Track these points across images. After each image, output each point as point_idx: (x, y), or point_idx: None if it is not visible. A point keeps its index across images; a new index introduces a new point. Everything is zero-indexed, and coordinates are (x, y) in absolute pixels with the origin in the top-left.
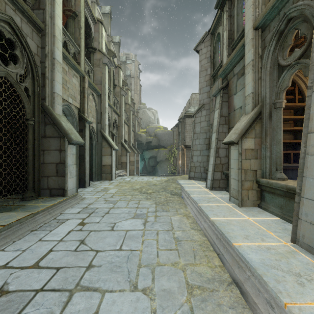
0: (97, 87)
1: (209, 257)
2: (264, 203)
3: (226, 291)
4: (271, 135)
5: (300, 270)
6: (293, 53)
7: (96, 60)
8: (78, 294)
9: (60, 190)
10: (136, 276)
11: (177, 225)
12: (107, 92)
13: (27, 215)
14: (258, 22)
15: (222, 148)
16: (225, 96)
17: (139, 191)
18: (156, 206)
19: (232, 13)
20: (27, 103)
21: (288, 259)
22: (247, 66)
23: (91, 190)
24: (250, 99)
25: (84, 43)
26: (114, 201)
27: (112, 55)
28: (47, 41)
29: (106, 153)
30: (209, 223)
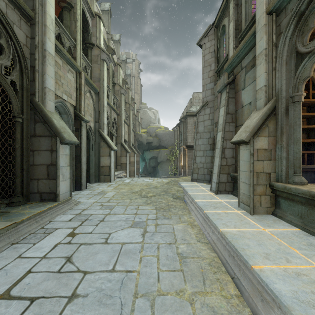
0: (95, 84)
1: (222, 282)
2: (279, 210)
3: None
4: (288, 133)
5: None
6: None
7: (94, 56)
8: None
9: (51, 194)
10: (130, 313)
11: (181, 237)
12: (106, 90)
13: (8, 225)
14: (273, 5)
15: (229, 149)
16: (232, 92)
17: (139, 194)
18: (157, 212)
19: (240, 2)
20: (14, 99)
21: None
22: (259, 57)
23: (88, 193)
24: (262, 93)
25: (80, 37)
26: (110, 206)
27: (111, 52)
28: (37, 31)
29: (105, 153)
30: (218, 236)
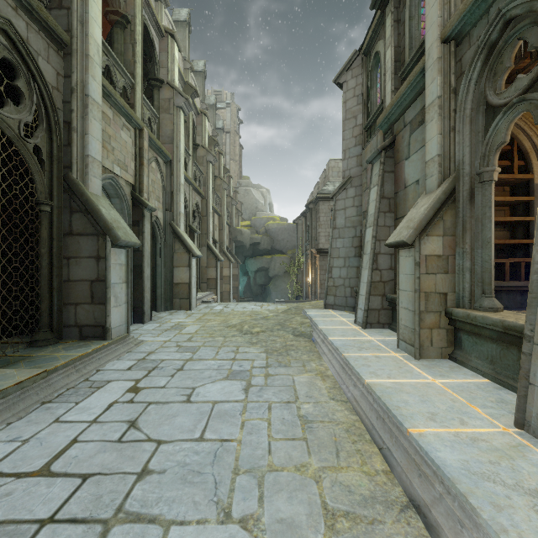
0: (166, 148)
1: (365, 455)
2: (460, 352)
3: (399, 522)
4: (473, 230)
5: (537, 483)
6: (513, 83)
7: (163, 101)
8: (120, 529)
9: (97, 327)
10: (229, 493)
11: (305, 393)
12: (183, 156)
13: (36, 375)
14: (450, 29)
15: (385, 255)
16: (390, 162)
17: (238, 329)
18: (268, 357)
19: (402, 16)
20: (39, 175)
21: (513, 461)
22: (429, 109)
23: (154, 328)
24: (435, 166)
25: (141, 70)
26: (192, 347)
27: (191, 93)
28: (75, 65)
29: (181, 262)
30: (362, 390)
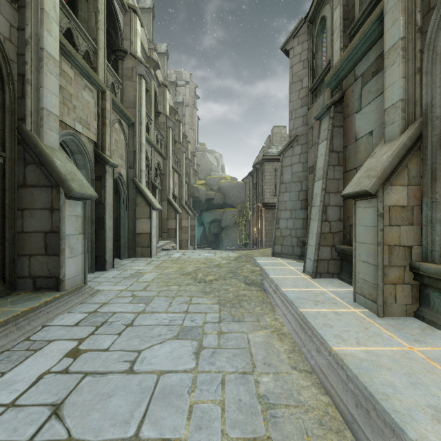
0: (129, 112)
1: None
2: (428, 310)
3: None
4: None
5: None
6: None
7: (126, 70)
8: None
9: (51, 279)
10: None
11: (262, 358)
12: (144, 120)
13: None
14: None
15: (334, 207)
16: (339, 117)
17: (192, 277)
18: (221, 310)
19: None
20: None
21: None
22: (390, 53)
23: (114, 275)
24: (397, 112)
25: (104, 38)
26: (147, 297)
27: (153, 65)
28: (29, 18)
29: (143, 214)
30: (329, 359)
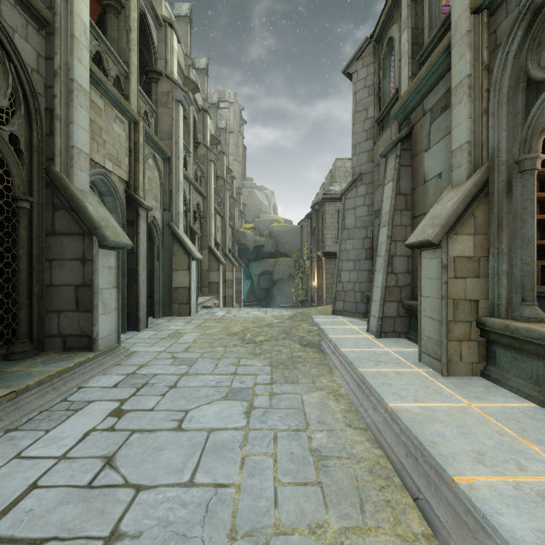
0: (164, 144)
1: (397, 509)
2: (494, 368)
3: None
4: (511, 227)
5: None
6: None
7: (161, 94)
8: None
9: (82, 338)
10: None
11: (316, 418)
12: (182, 154)
13: (1, 396)
14: None
15: (401, 257)
16: (406, 155)
17: (240, 338)
18: (273, 371)
19: None
20: (16, 167)
21: None
22: (456, 90)
23: (150, 336)
24: (463, 155)
25: (136, 59)
26: (189, 359)
27: (191, 88)
28: (58, 46)
29: (180, 265)
30: (385, 416)
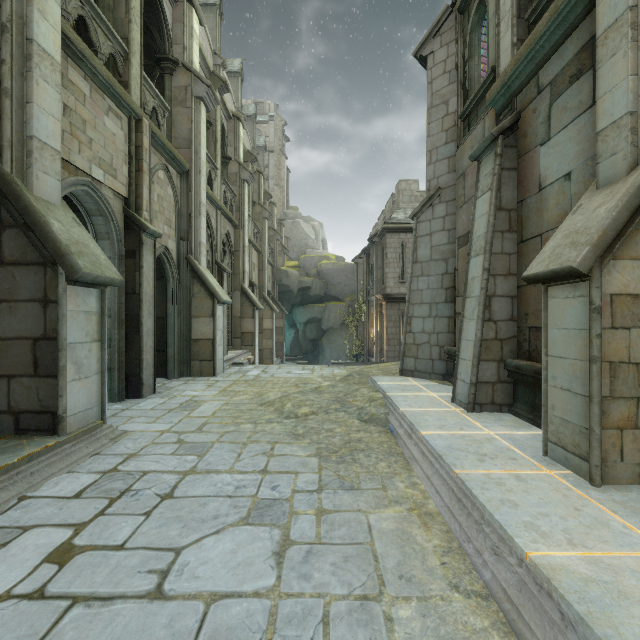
0: (181, 154)
1: None
2: None
3: None
4: None
5: None
6: None
7: (177, 90)
8: None
9: (43, 415)
10: None
11: (395, 566)
12: (205, 167)
13: None
14: None
15: (502, 298)
16: (510, 154)
17: (276, 410)
18: (321, 467)
19: None
20: None
21: None
22: (607, 36)
23: (155, 406)
24: (622, 135)
25: (140, 36)
26: (201, 445)
27: (218, 86)
28: None
29: (202, 311)
30: (521, 574)
